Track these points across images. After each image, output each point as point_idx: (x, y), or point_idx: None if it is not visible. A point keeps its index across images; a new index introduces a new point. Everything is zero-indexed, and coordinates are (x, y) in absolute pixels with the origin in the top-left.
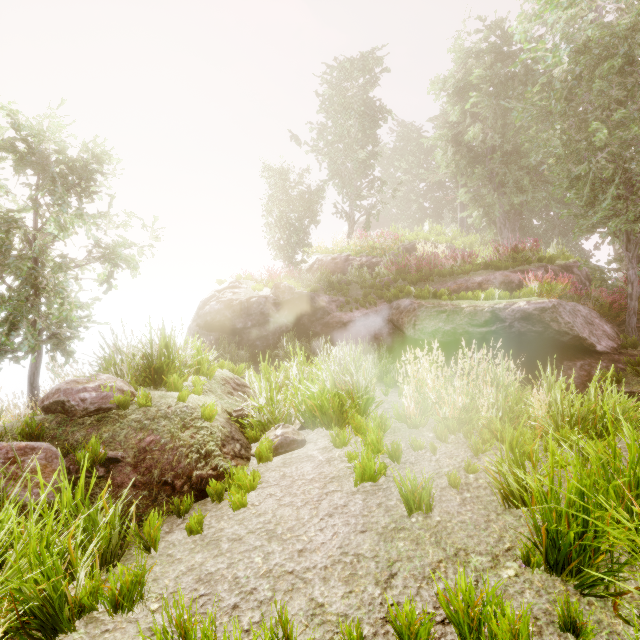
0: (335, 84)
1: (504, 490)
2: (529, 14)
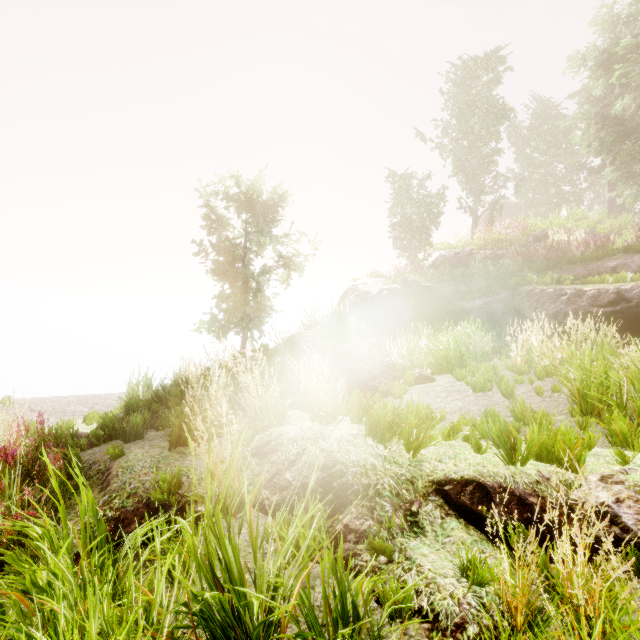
0: (458, 86)
1: (570, 391)
2: None
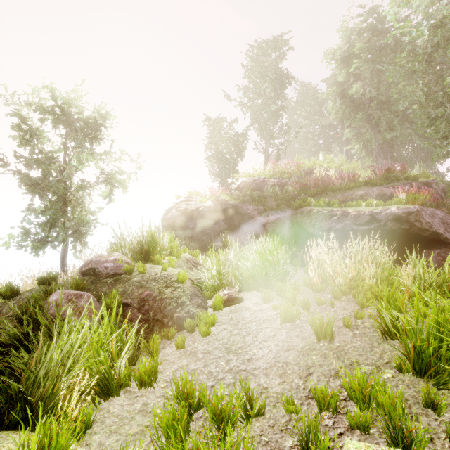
0: (255, 59)
1: (383, 327)
2: (398, 1)
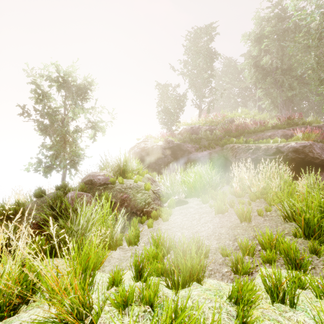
0: (192, 41)
1: (284, 213)
2: None
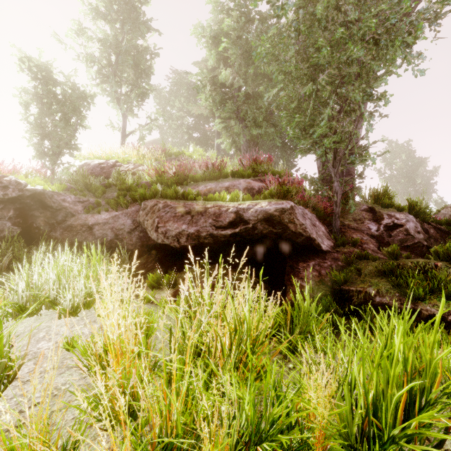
0: None
1: None
2: None
